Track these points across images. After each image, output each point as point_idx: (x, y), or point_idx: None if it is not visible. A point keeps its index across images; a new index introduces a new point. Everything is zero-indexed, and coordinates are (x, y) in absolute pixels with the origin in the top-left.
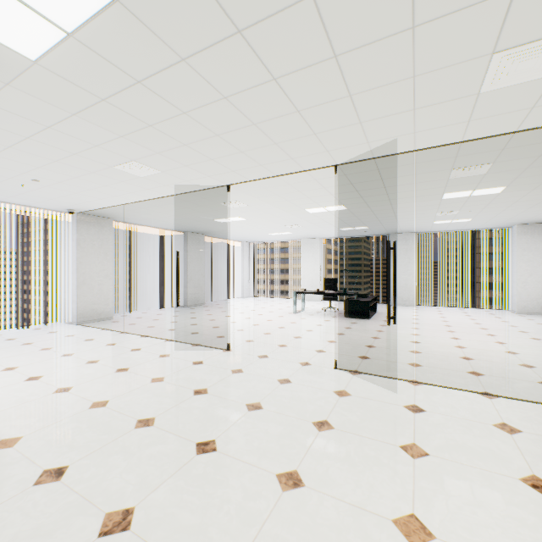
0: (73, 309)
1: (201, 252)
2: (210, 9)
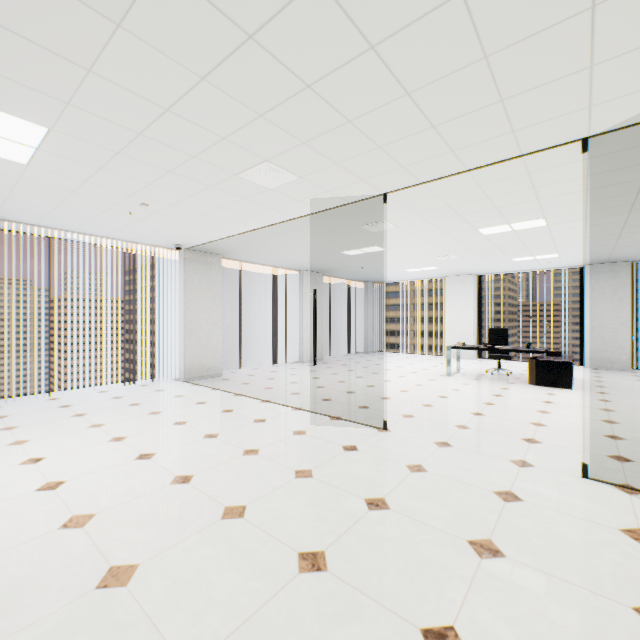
0: (180, 363)
1: (318, 296)
2: None
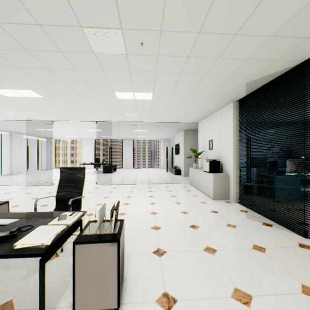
0: None
1: (21, 144)
2: (66, 101)
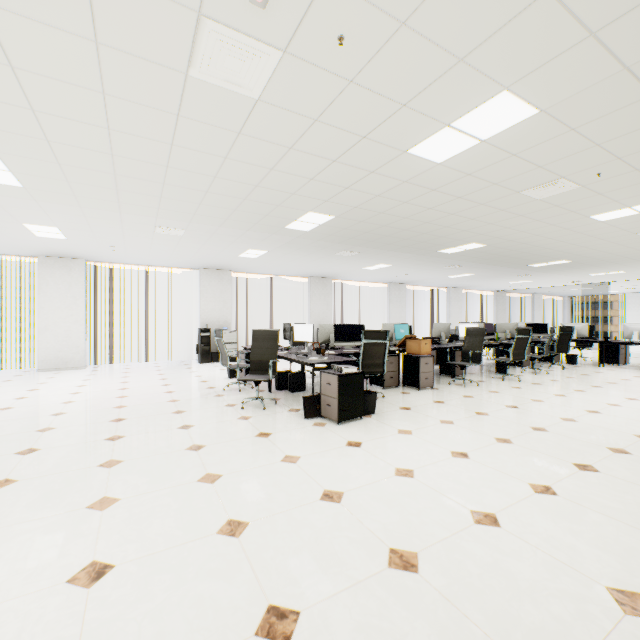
0: None
1: (539, 306)
2: None
